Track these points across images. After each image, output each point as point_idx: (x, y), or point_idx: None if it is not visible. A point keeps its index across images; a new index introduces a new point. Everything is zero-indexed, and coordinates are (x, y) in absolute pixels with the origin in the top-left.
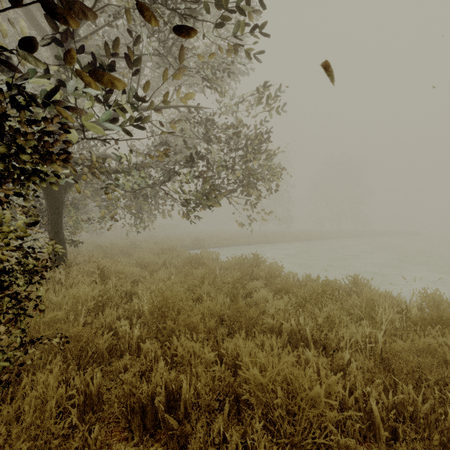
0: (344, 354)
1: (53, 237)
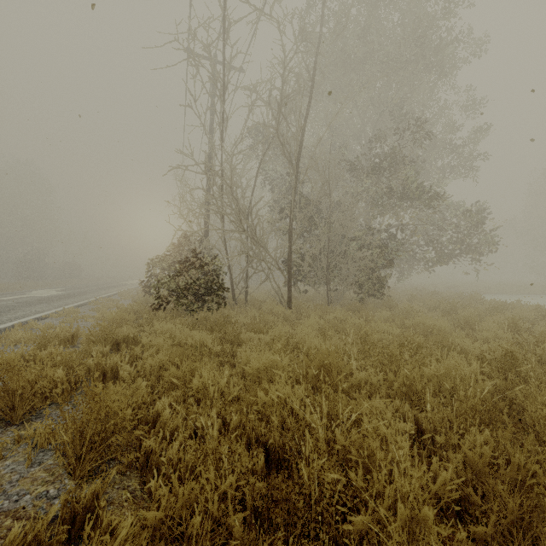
0: None
1: None
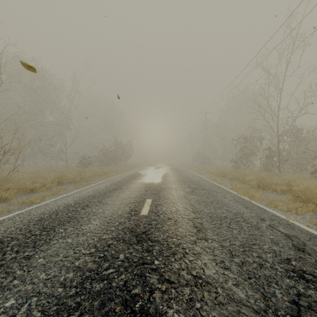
0: None
1: None
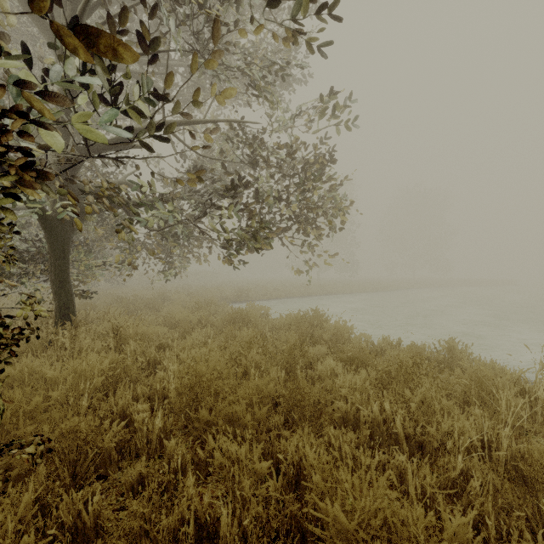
0: (453, 459)
1: (57, 288)
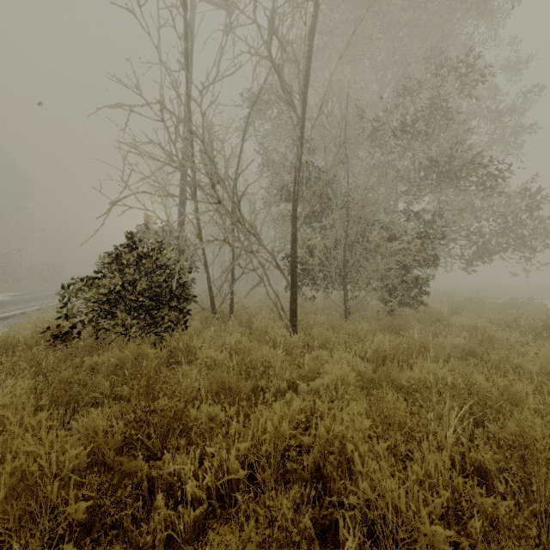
0: None
1: None
